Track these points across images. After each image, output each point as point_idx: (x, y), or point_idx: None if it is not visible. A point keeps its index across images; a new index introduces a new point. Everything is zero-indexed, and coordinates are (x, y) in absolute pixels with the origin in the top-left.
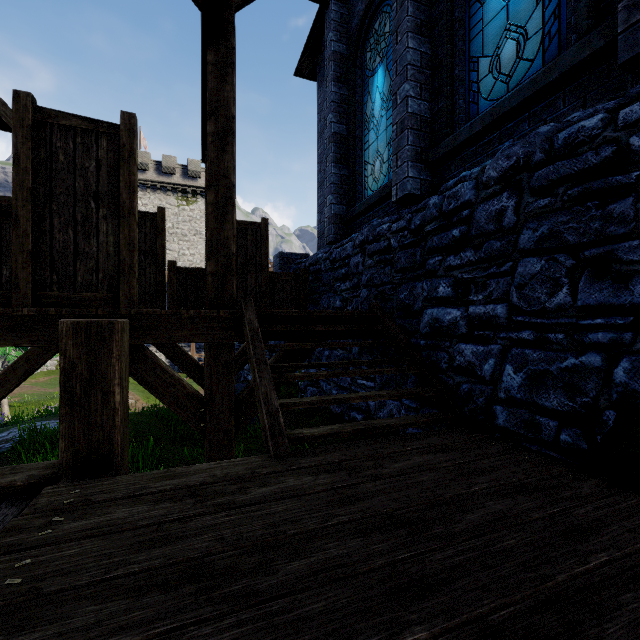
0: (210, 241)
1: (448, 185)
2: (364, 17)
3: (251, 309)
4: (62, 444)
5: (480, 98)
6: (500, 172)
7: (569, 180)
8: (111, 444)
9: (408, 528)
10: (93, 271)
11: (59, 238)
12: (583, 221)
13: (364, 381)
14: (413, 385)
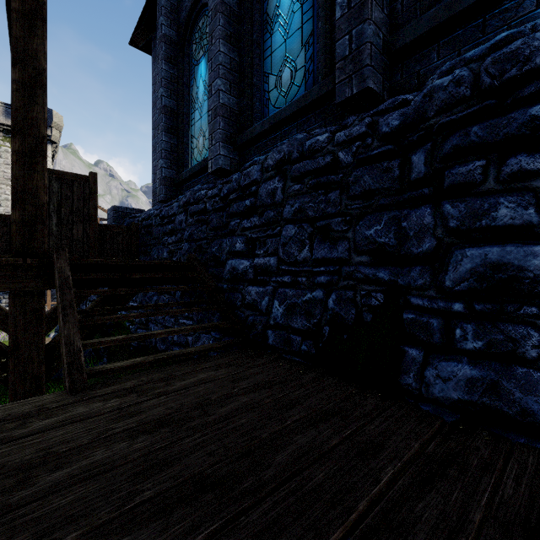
0: (15, 189)
1: (246, 165)
2: (190, 13)
3: (64, 258)
4: None
5: (270, 104)
6: (274, 162)
7: (310, 174)
8: None
9: (172, 426)
10: None
11: None
12: (316, 202)
13: (185, 320)
14: (218, 320)
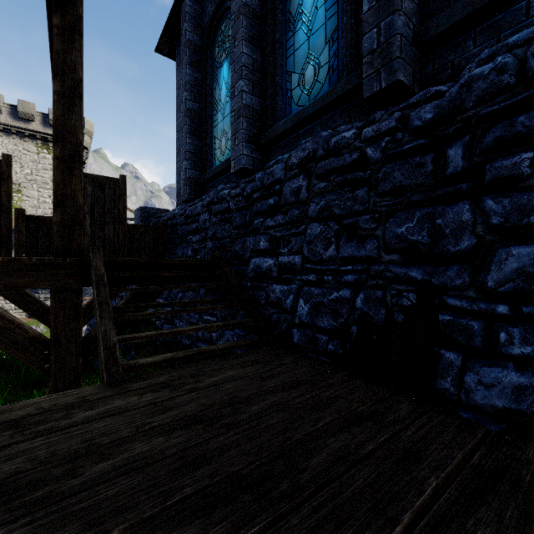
0: (55, 193)
1: (269, 164)
2: (213, 18)
3: (99, 257)
4: None
5: (292, 103)
6: (299, 160)
7: (336, 171)
8: None
9: (205, 423)
10: None
11: None
12: (343, 200)
13: (209, 317)
14: (242, 317)
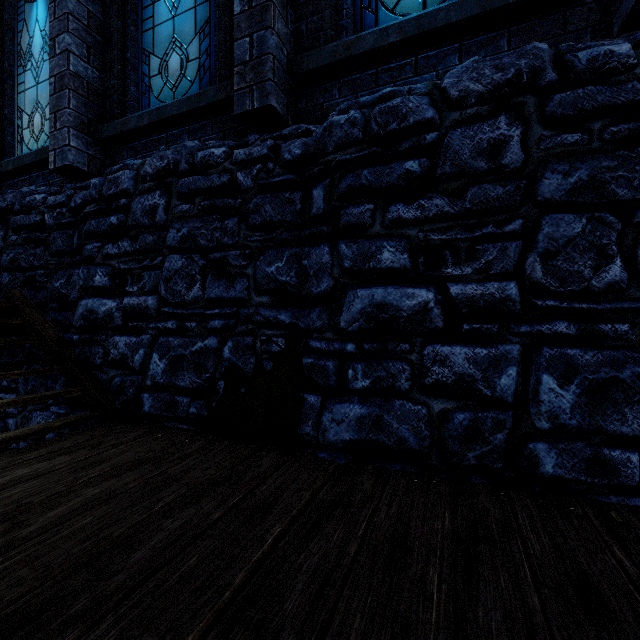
0: None
1: (113, 169)
2: None
3: None
4: None
5: (152, 94)
6: (155, 170)
7: (203, 193)
8: None
9: None
10: None
11: None
12: (210, 229)
13: (1, 394)
14: (62, 388)
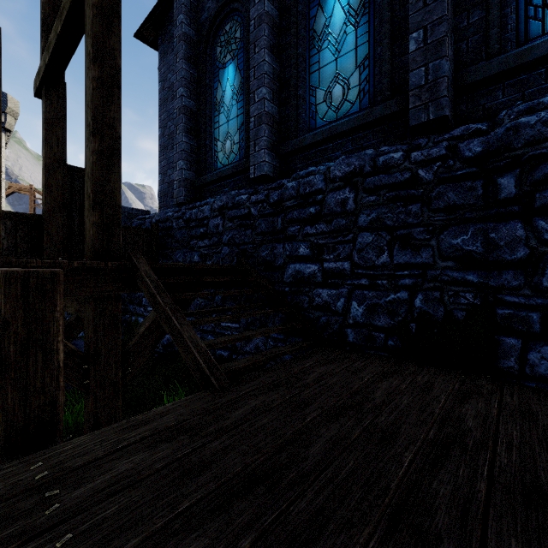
0: (94, 190)
1: (300, 174)
2: (216, 16)
3: (143, 261)
4: None
5: (317, 117)
6: (343, 173)
7: (387, 187)
8: (54, 408)
9: (354, 409)
10: None
11: None
12: (395, 213)
13: (229, 323)
14: (281, 322)
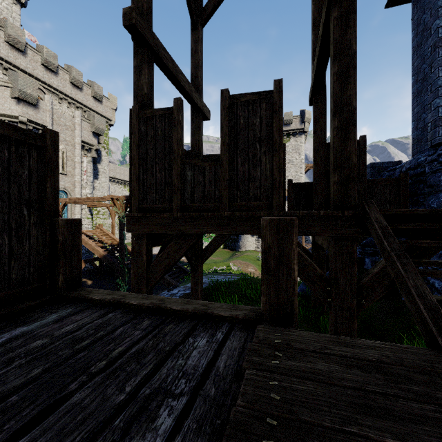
0: (335, 157)
1: None
2: None
3: (374, 209)
4: (263, 299)
5: None
6: None
7: None
8: (292, 305)
9: None
10: (258, 188)
11: (240, 170)
12: None
13: None
14: None
